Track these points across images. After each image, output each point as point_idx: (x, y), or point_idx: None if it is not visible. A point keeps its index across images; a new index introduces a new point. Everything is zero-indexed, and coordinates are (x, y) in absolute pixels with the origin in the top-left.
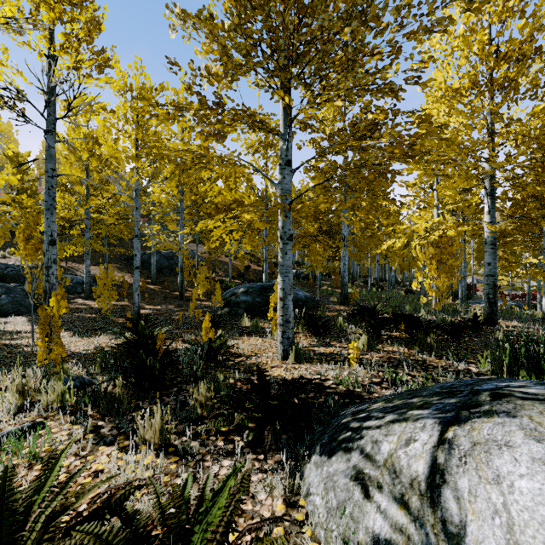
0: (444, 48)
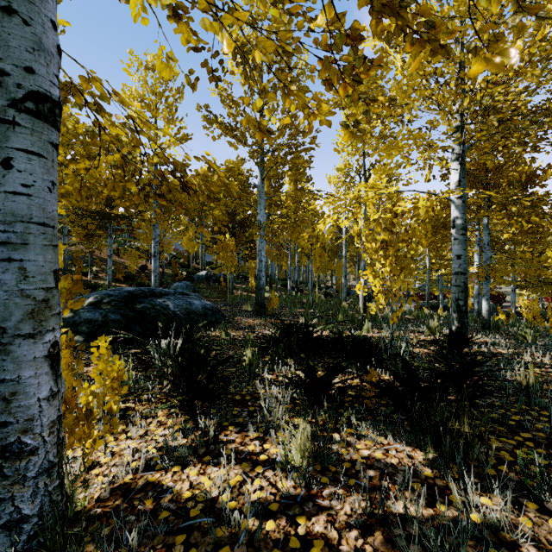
0: None
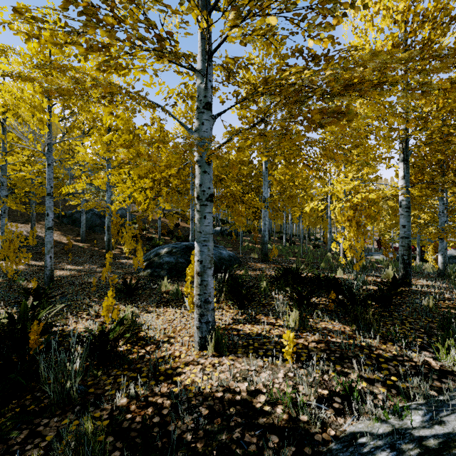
0: (365, 13)
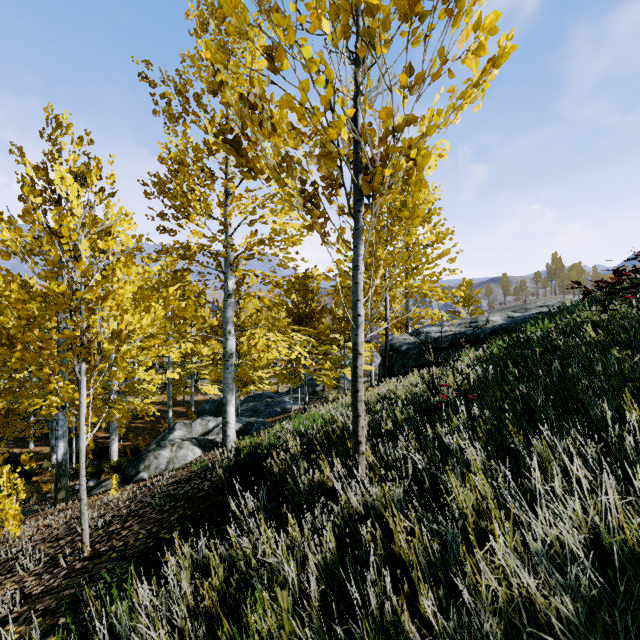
0: None
